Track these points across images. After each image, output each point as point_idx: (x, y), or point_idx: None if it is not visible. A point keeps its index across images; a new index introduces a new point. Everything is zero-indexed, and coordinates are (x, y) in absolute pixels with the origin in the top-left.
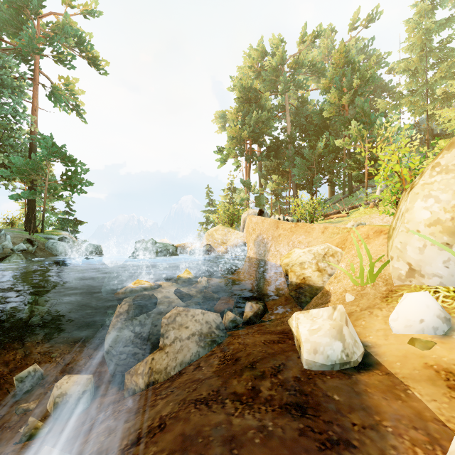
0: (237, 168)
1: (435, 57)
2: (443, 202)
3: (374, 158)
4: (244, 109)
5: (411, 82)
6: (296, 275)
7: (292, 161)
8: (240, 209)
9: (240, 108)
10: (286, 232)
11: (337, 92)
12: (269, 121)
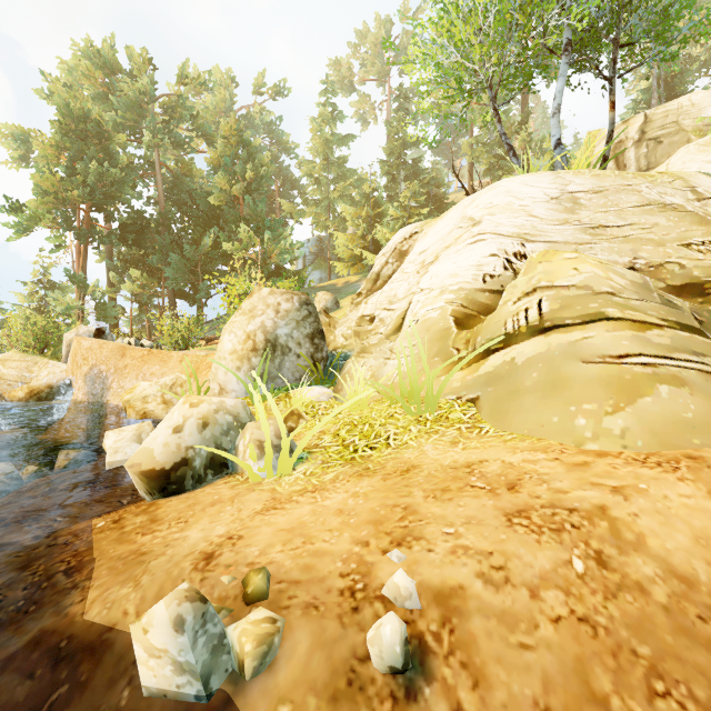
0: (57, 248)
1: (336, 171)
2: (239, 337)
3: (279, 270)
4: (73, 148)
5: (317, 190)
6: (136, 411)
7: (167, 255)
8: (62, 324)
9: (65, 143)
10: (135, 361)
11: (227, 177)
12: (125, 184)
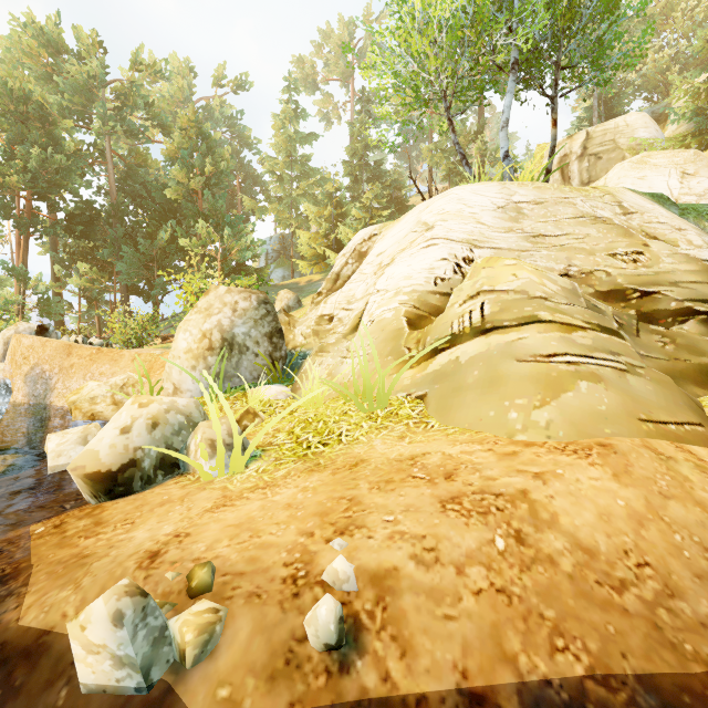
0: None
1: (299, 169)
2: (194, 336)
3: (240, 267)
4: (12, 130)
5: (280, 187)
6: (82, 412)
7: (119, 249)
8: None
9: (2, 124)
10: (83, 360)
11: (185, 170)
12: (72, 172)
